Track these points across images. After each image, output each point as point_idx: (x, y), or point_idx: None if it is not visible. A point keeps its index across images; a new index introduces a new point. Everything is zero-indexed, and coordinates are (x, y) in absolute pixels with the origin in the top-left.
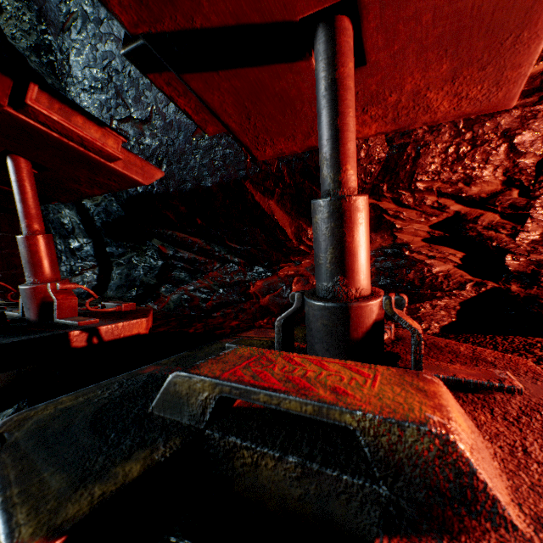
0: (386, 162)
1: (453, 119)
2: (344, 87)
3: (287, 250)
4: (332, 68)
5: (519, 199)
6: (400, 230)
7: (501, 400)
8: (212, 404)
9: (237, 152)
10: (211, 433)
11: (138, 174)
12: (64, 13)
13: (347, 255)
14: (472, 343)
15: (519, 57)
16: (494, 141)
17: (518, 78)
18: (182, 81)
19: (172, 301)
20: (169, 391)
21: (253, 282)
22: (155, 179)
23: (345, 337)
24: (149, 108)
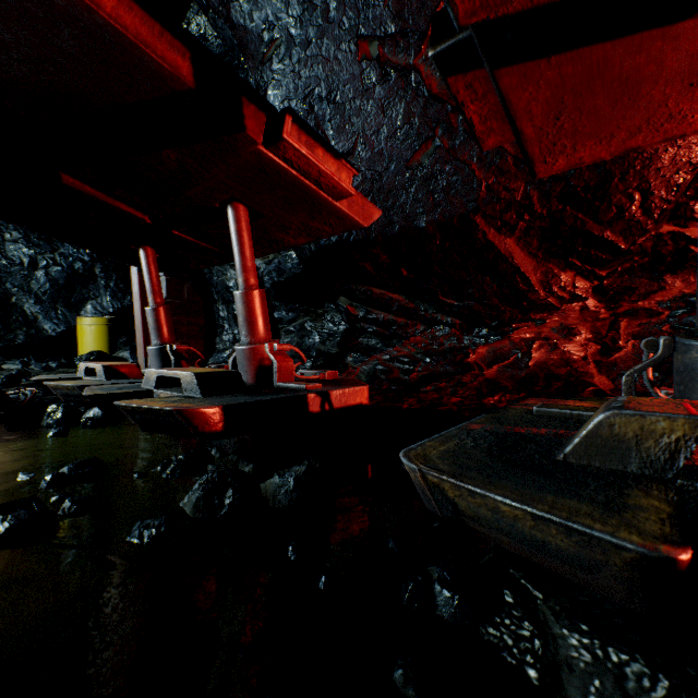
0: None
1: None
2: None
3: (528, 305)
4: None
5: None
6: None
7: None
8: (690, 447)
9: (468, 178)
10: (688, 483)
11: (359, 214)
12: (265, 43)
13: None
14: None
15: None
16: None
17: None
18: (491, 79)
19: (363, 373)
20: (598, 434)
21: (472, 349)
22: (373, 220)
23: None
24: (354, 137)
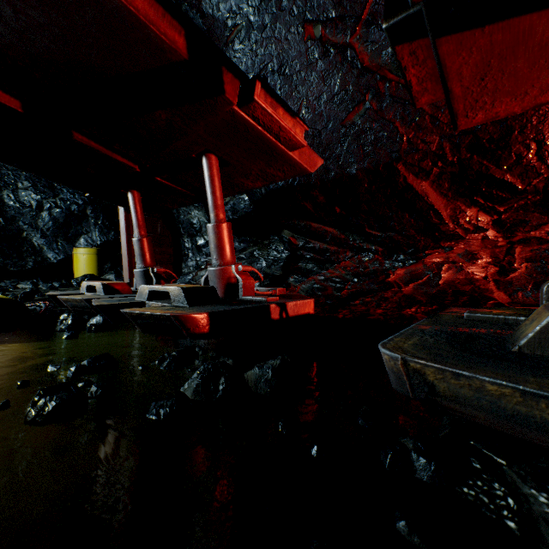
0: None
1: None
2: None
3: (439, 235)
4: None
5: None
6: None
7: None
8: None
9: (392, 134)
10: None
11: (307, 162)
12: (228, 28)
13: None
14: None
15: None
16: None
17: None
18: (432, 47)
19: (302, 291)
20: None
21: (392, 271)
22: (317, 167)
23: None
24: (299, 102)
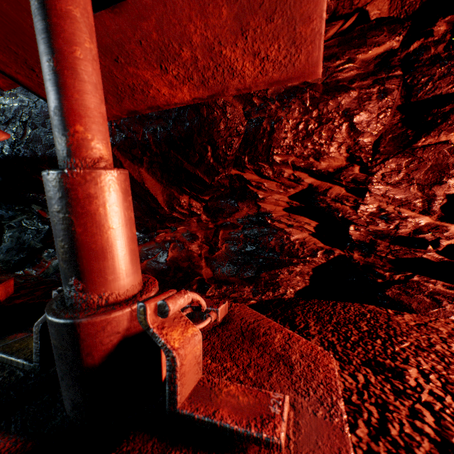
0: (246, 135)
1: (265, 86)
2: (58, 13)
3: (160, 217)
4: None
5: (360, 175)
6: (263, 200)
7: None
8: None
9: None
10: None
11: None
12: None
13: (80, 251)
14: (313, 312)
15: (306, 5)
16: (337, 119)
17: (314, 37)
18: None
19: (53, 266)
20: None
21: None
22: None
23: (77, 364)
24: None
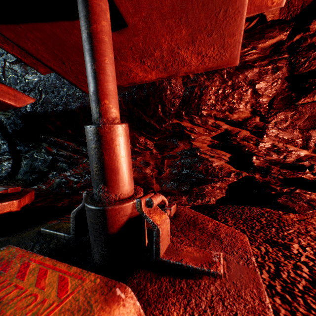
0: (183, 97)
1: (203, 70)
2: (98, 40)
3: None
4: (87, 24)
5: (260, 123)
6: (194, 139)
7: (203, 286)
8: None
9: None
10: None
11: (11, 100)
12: None
13: (106, 169)
14: (229, 212)
15: (231, 27)
16: (244, 87)
17: (235, 43)
18: None
19: (56, 183)
20: None
21: None
22: (27, 103)
23: (105, 232)
24: None
